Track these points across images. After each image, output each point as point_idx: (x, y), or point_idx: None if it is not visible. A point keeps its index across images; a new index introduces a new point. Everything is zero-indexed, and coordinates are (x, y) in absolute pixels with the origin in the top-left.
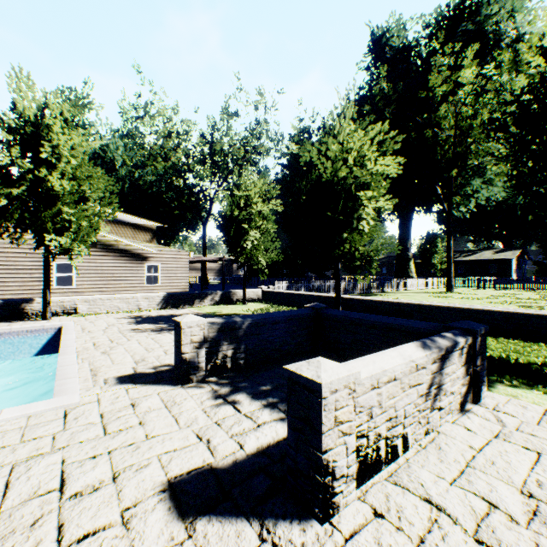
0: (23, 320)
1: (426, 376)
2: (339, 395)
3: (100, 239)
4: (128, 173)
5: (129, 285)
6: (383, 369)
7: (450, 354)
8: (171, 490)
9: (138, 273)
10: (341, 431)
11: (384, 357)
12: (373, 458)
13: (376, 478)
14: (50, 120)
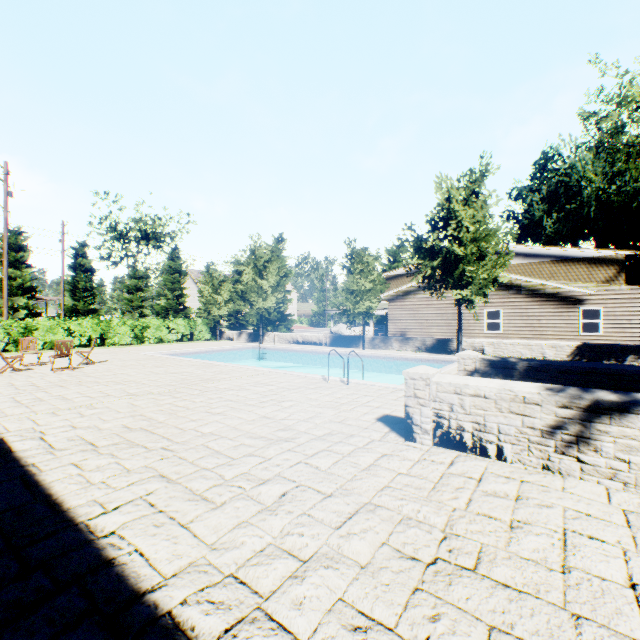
0: (446, 354)
1: (546, 415)
2: (417, 382)
3: (524, 285)
4: (593, 193)
5: (556, 332)
6: (464, 384)
7: (619, 413)
8: (385, 415)
9: (567, 320)
10: (418, 402)
11: (480, 380)
12: (456, 439)
13: (456, 451)
14: (451, 206)
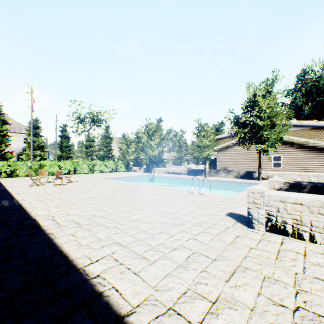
0: (251, 179)
1: None
2: (255, 195)
3: (295, 142)
4: None
5: (315, 168)
6: (287, 196)
7: None
8: (230, 213)
9: (322, 161)
10: (256, 206)
11: (297, 194)
12: (281, 228)
13: (281, 235)
14: (255, 99)
